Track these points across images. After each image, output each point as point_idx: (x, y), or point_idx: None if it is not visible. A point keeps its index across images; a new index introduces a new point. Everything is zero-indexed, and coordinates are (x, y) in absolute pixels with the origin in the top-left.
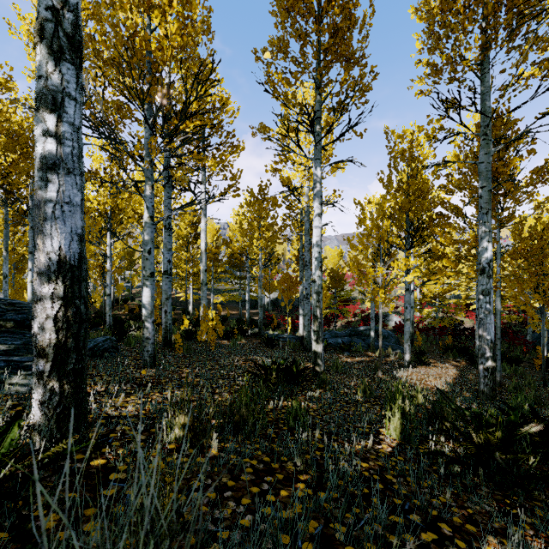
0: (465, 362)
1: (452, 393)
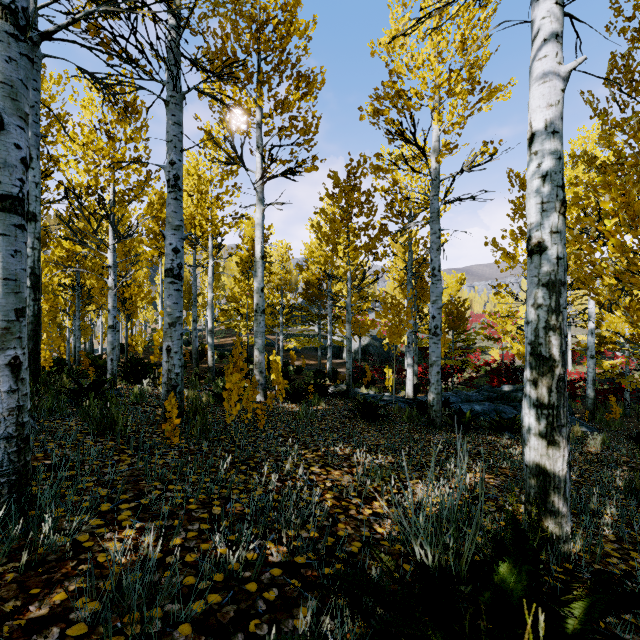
0: None
1: None
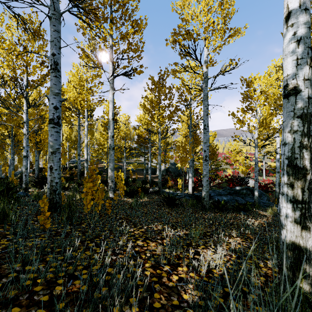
0: None
1: None
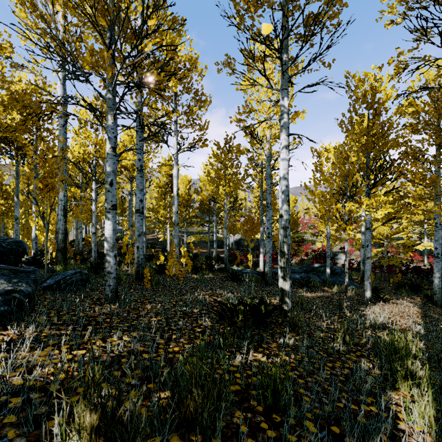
0: (420, 299)
1: (438, 339)
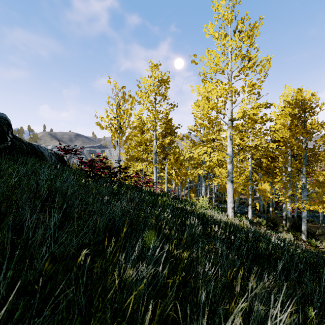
0: None
1: None
